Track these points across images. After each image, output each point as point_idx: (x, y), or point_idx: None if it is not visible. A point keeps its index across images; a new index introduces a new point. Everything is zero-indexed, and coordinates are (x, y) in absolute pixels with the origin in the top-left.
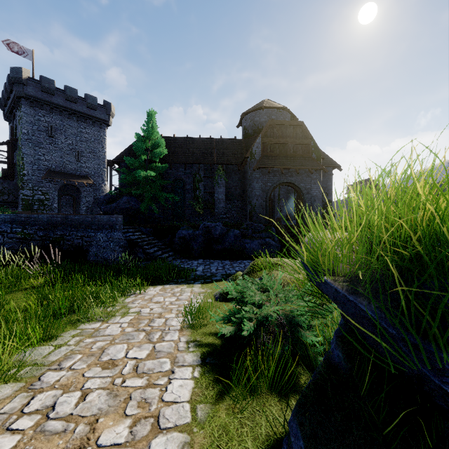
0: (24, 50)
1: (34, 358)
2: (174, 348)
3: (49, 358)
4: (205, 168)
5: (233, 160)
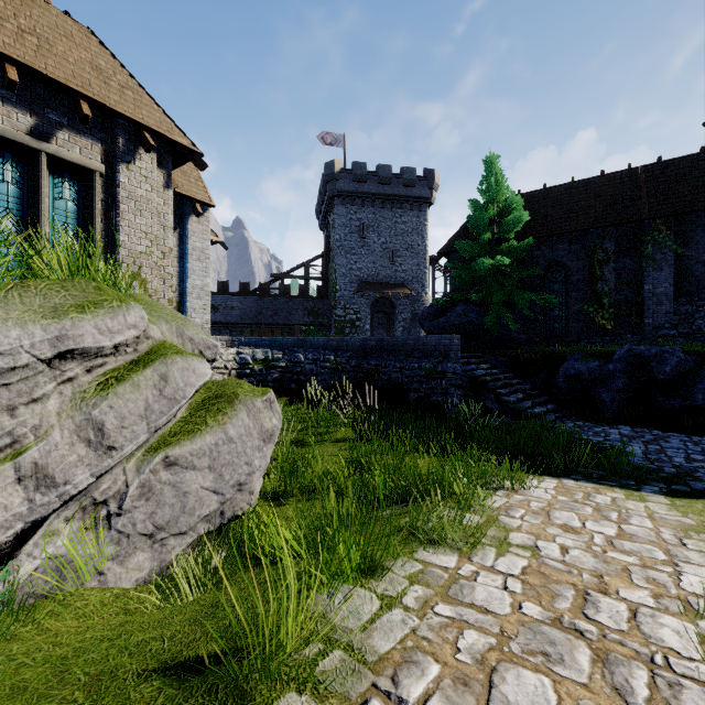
0: (336, 138)
1: (346, 623)
2: None
3: (373, 639)
4: (617, 233)
5: (700, 200)
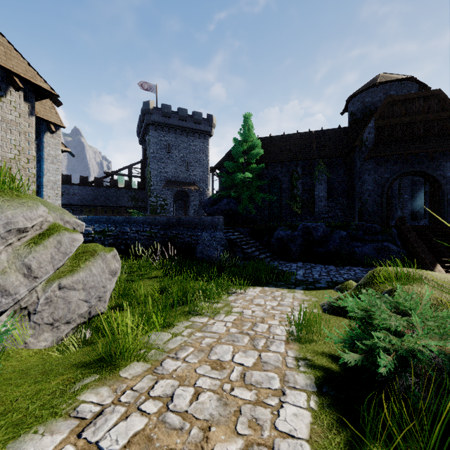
0: (151, 86)
1: (157, 342)
2: (281, 362)
3: (168, 345)
4: (303, 164)
5: (337, 152)
